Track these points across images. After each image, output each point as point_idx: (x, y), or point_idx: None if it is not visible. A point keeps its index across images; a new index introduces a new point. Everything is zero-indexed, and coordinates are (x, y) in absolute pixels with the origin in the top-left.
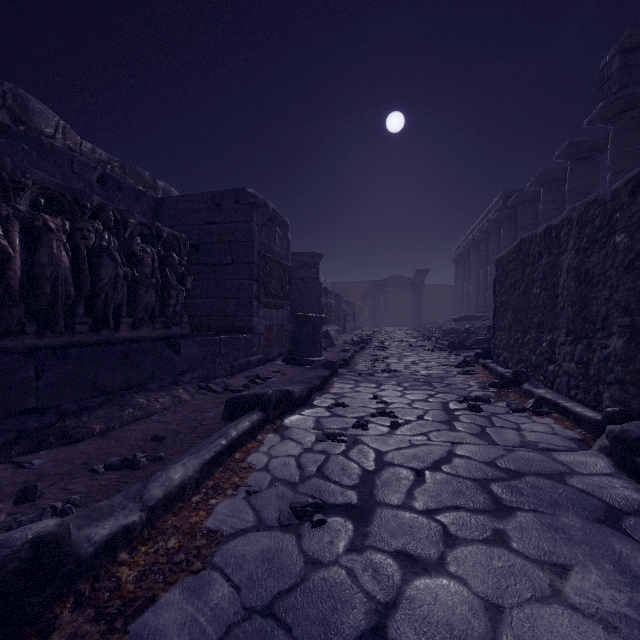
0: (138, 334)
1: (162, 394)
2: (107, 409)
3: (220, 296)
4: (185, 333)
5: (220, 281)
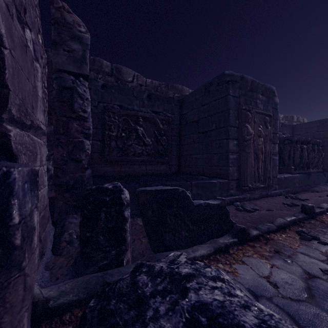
0: (313, 171)
1: (324, 187)
2: (317, 187)
3: (324, 157)
4: (321, 171)
5: (324, 152)
